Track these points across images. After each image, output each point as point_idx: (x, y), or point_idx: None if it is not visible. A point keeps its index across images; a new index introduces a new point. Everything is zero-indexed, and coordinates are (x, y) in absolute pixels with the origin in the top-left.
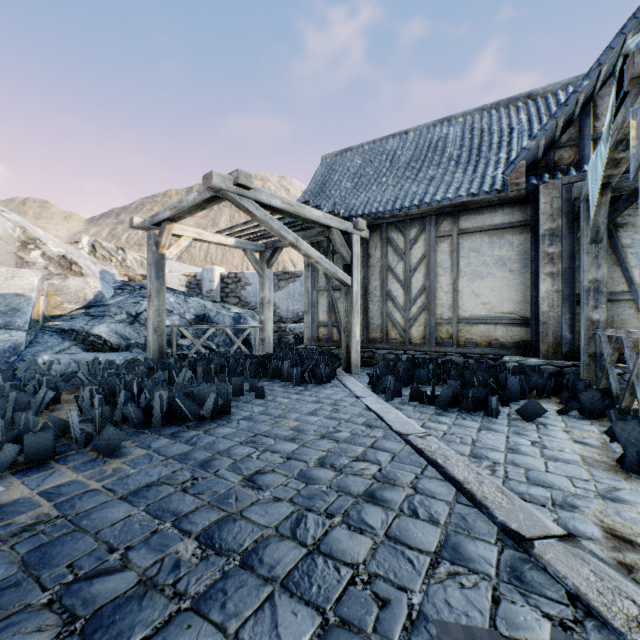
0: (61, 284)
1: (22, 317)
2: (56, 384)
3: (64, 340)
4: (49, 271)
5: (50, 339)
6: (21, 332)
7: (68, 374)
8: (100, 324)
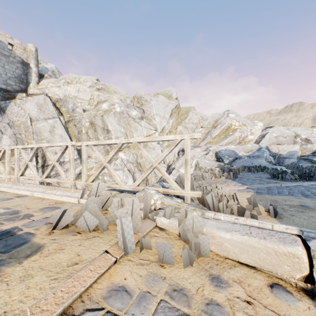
0: (305, 147)
1: (295, 156)
2: (302, 167)
3: (305, 161)
4: (301, 143)
5: (301, 161)
6: (295, 159)
7: (305, 167)
8: (315, 157)
